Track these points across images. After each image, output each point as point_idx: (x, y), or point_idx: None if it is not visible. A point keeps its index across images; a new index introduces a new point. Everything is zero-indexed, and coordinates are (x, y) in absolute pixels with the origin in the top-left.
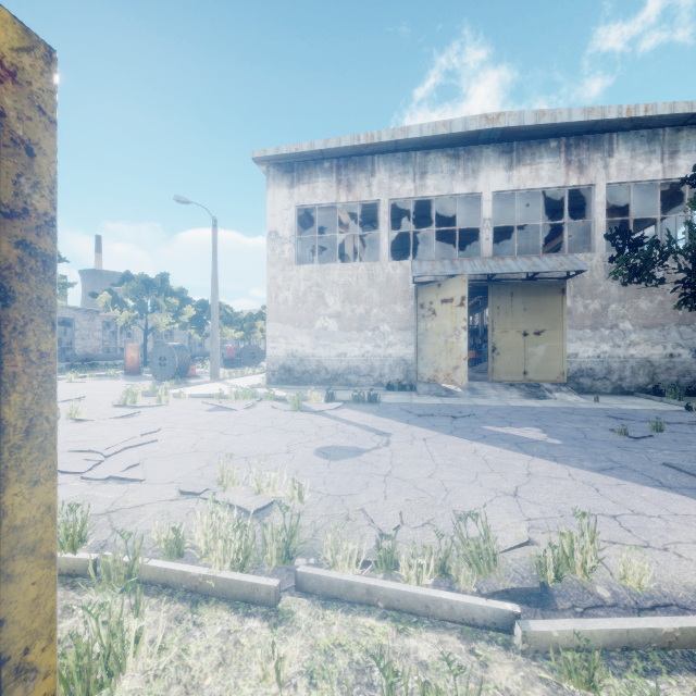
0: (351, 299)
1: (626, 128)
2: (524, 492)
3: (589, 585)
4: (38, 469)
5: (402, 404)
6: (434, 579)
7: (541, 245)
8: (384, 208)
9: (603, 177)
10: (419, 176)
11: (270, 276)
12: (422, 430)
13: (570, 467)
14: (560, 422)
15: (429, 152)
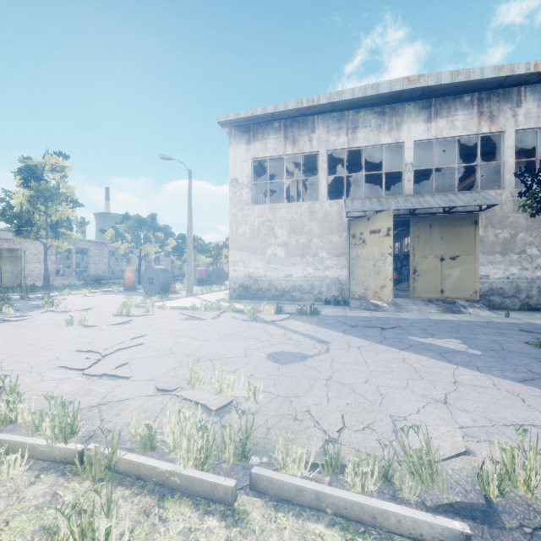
0: (296, 231)
1: (533, 82)
2: (453, 399)
3: (534, 502)
4: None
5: (338, 316)
6: (377, 485)
7: (455, 184)
8: (322, 157)
9: (511, 125)
10: (351, 131)
11: (231, 214)
12: (356, 339)
13: (493, 376)
14: (477, 334)
15: (359, 111)
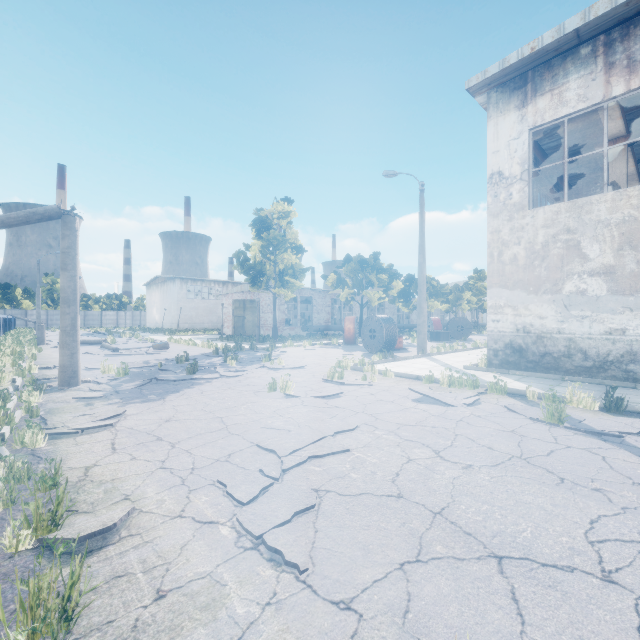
0: (636, 243)
1: None
2: None
3: None
4: None
5: None
6: None
7: None
8: None
9: None
10: None
11: (490, 231)
12: None
13: None
14: None
15: None
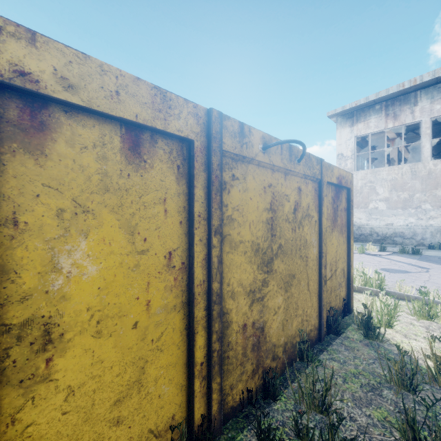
0: (397, 189)
1: None
2: None
3: None
4: (352, 238)
5: None
6: None
7: None
8: (425, 125)
9: None
10: None
11: None
12: None
13: None
14: None
15: None
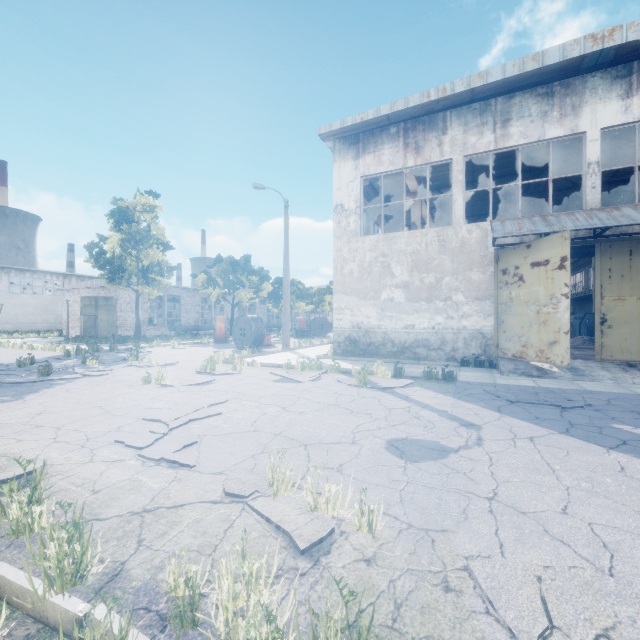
0: (420, 268)
1: None
2: None
3: None
4: None
5: (484, 384)
6: None
7: None
8: (457, 166)
9: None
10: (500, 125)
11: (335, 249)
12: (522, 423)
13: None
14: None
15: (512, 96)
